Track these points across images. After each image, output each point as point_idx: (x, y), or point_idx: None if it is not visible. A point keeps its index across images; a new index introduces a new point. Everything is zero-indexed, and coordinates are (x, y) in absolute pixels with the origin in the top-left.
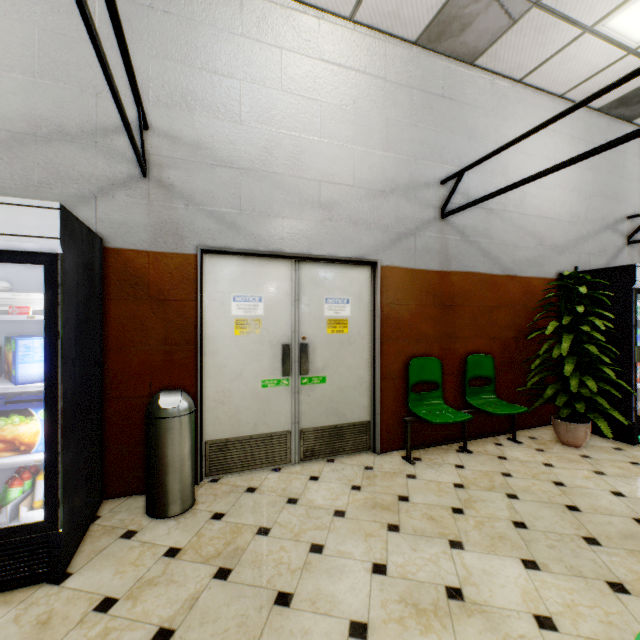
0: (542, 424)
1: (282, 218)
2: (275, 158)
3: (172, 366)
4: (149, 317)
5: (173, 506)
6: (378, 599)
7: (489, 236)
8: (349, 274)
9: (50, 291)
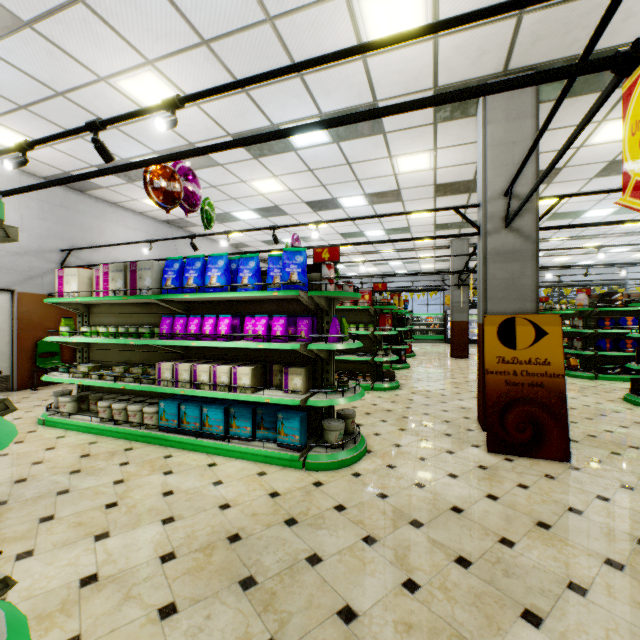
0: None
1: None
2: None
3: None
4: None
5: None
6: None
7: None
8: None
9: None
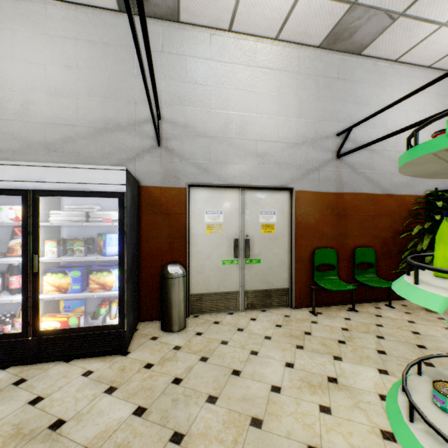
0: None
1: (234, 164)
2: (230, 129)
3: (173, 250)
4: (161, 223)
5: (175, 326)
6: (287, 378)
7: (372, 168)
8: (275, 196)
9: (121, 211)
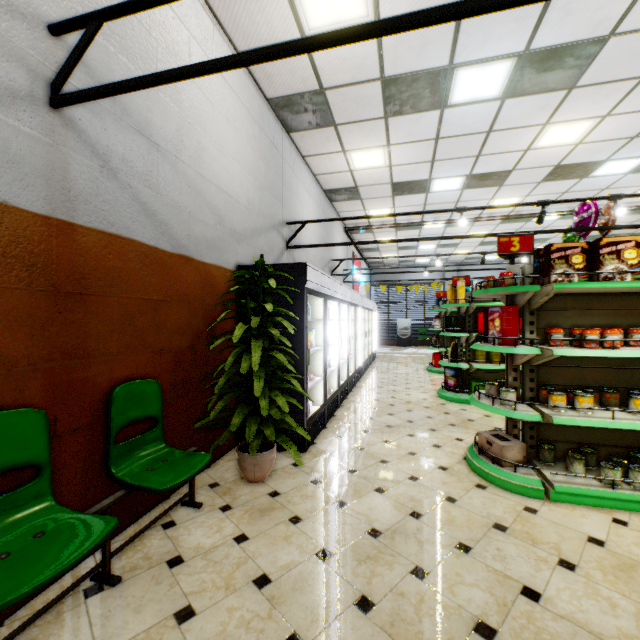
0: (223, 454)
1: None
2: None
3: None
4: None
5: None
6: None
7: (155, 186)
8: None
9: None
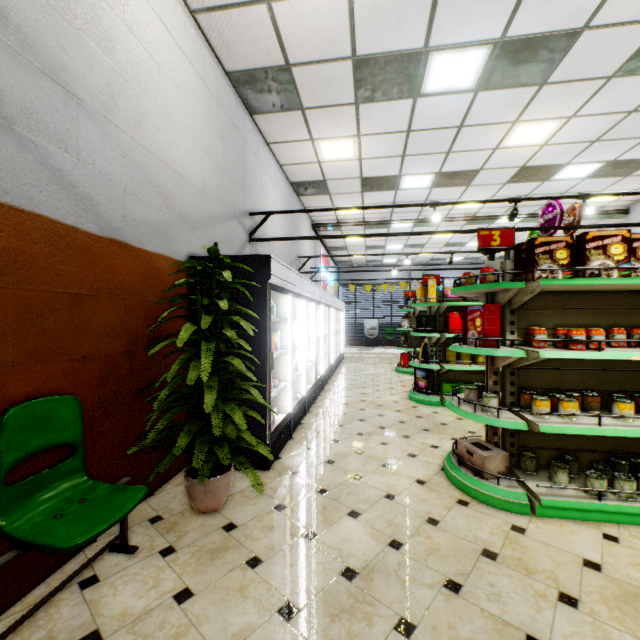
0: (170, 476)
1: None
2: None
3: None
4: None
5: None
6: None
7: (74, 149)
8: None
9: None
